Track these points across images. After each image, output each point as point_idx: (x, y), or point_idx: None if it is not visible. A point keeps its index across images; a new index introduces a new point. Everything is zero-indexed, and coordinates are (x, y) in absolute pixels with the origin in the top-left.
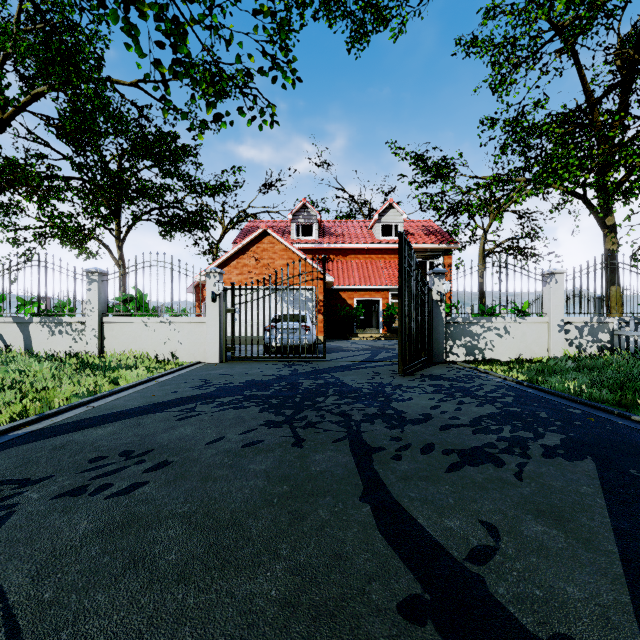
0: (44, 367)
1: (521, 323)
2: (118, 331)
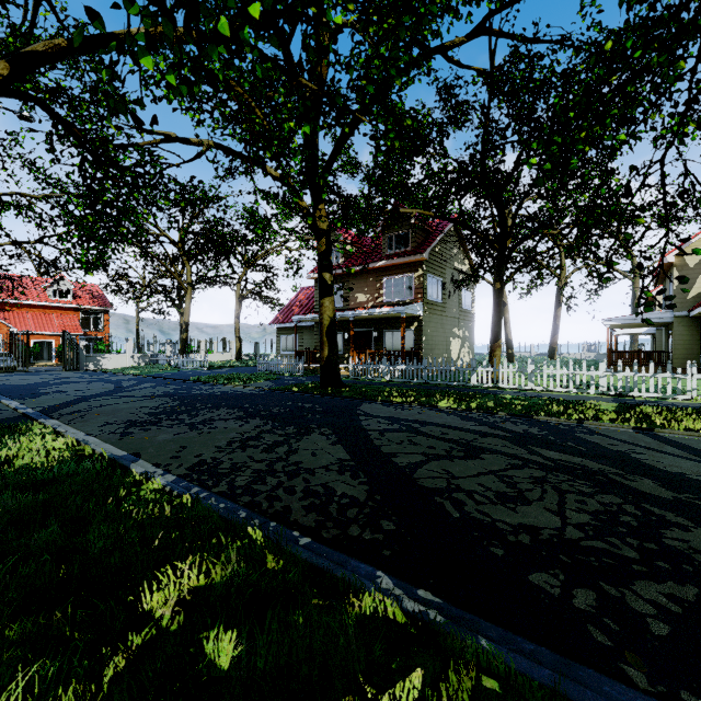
0: None
1: (117, 356)
2: None
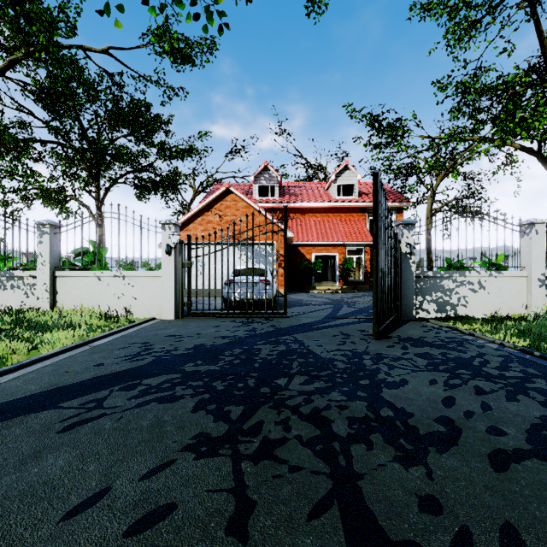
0: None
1: (497, 277)
2: (71, 285)
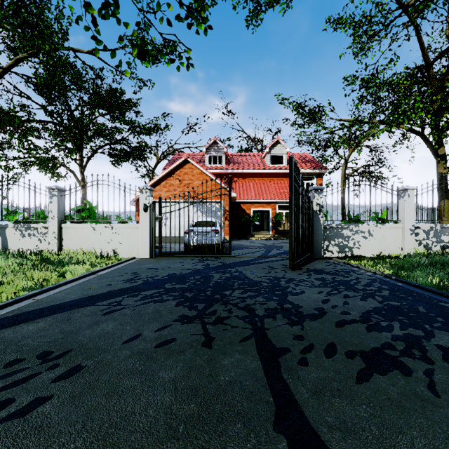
0: (9, 263)
1: (381, 228)
2: (73, 234)
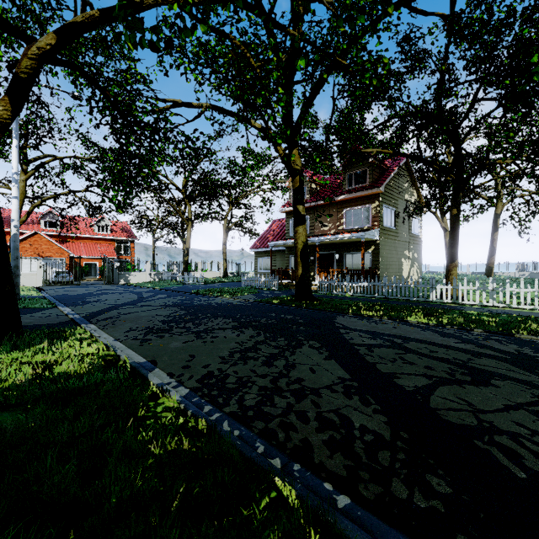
0: None
1: (140, 274)
2: None
